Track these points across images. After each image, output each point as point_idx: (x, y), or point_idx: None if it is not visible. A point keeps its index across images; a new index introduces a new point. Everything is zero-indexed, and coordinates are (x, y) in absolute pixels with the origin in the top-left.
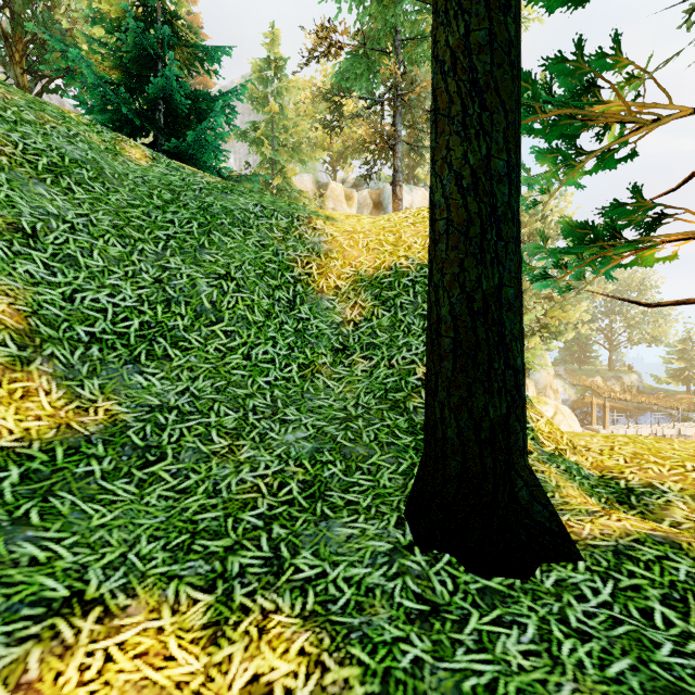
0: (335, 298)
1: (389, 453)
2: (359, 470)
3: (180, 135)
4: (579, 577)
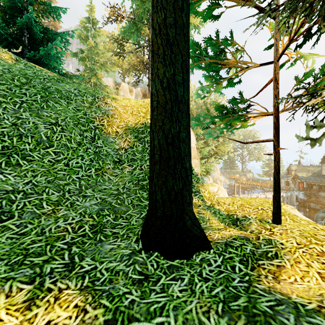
0: (115, 137)
1: (137, 209)
2: (121, 218)
3: (37, 50)
4: (210, 256)
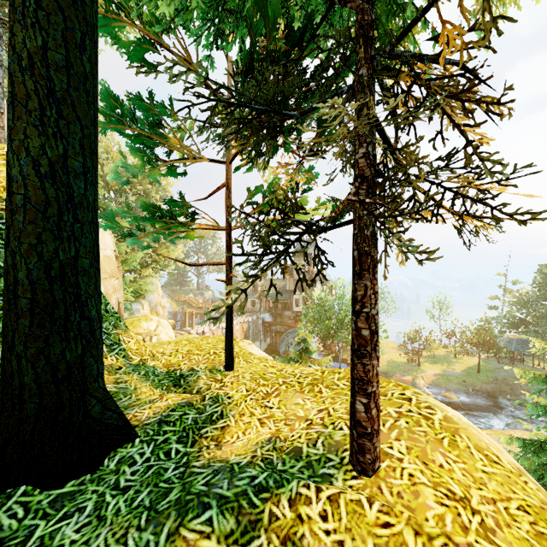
0: None
1: None
2: None
3: None
4: (134, 450)
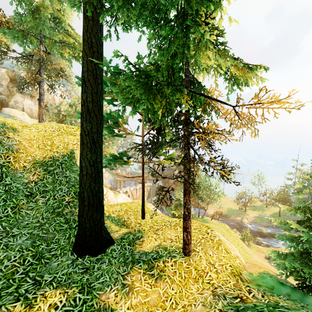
0: (23, 171)
1: (61, 233)
2: (52, 243)
3: None
4: (115, 247)
